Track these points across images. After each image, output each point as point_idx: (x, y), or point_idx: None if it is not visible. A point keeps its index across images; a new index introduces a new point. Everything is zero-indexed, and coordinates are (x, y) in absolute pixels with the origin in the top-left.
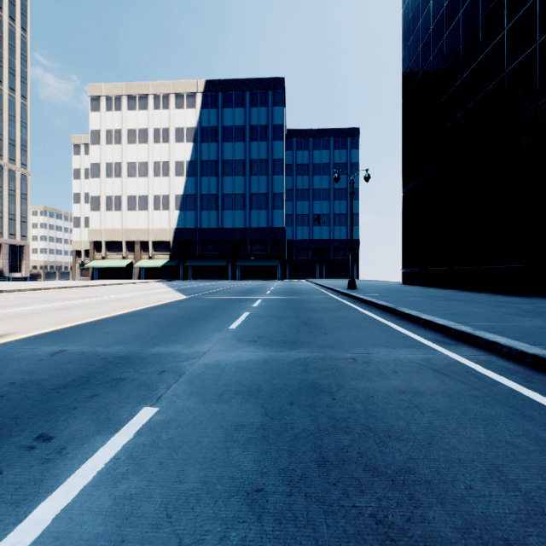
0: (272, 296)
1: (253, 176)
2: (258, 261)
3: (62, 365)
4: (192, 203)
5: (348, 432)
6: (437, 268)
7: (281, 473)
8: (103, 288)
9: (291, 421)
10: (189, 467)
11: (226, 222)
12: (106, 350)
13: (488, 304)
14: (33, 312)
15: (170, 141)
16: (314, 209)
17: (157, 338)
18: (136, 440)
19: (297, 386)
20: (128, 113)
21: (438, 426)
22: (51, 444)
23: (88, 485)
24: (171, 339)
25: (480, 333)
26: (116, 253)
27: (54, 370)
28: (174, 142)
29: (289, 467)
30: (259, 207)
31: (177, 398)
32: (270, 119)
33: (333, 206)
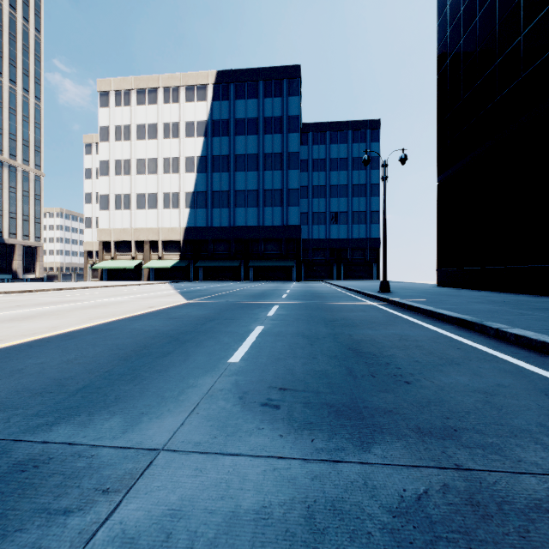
0: (291, 301)
1: (267, 171)
2: (272, 261)
3: None
4: (203, 200)
5: None
6: (486, 267)
7: None
8: (101, 290)
9: None
10: None
11: (238, 220)
12: None
13: None
14: None
15: (180, 136)
16: (331, 206)
17: (87, 390)
18: None
19: None
20: (137, 107)
21: None
22: None
23: None
24: (108, 396)
25: None
26: (125, 254)
27: None
28: (184, 136)
29: None
30: (273, 204)
31: None
32: (284, 109)
33: (352, 203)
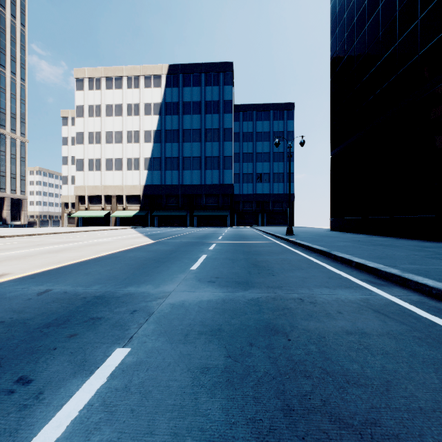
0: (224, 241)
1: (208, 142)
2: (211, 211)
3: (47, 304)
4: (158, 164)
5: (308, 377)
6: (360, 217)
7: (249, 424)
8: (86, 234)
9: (252, 364)
10: (160, 416)
11: (185, 179)
12: (85, 290)
13: (407, 249)
14: (27, 255)
15: (140, 114)
16: (257, 169)
17: (129, 278)
18: (109, 384)
19: (254, 326)
20: (106, 91)
21: (391, 370)
22: (30, 387)
23: (61, 437)
24: (141, 280)
25: (409, 275)
26: (96, 205)
27: (39, 309)
28: (143, 114)
29: (256, 416)
30: (212, 168)
31: (146, 339)
32: (221, 95)
33: (273, 167)
